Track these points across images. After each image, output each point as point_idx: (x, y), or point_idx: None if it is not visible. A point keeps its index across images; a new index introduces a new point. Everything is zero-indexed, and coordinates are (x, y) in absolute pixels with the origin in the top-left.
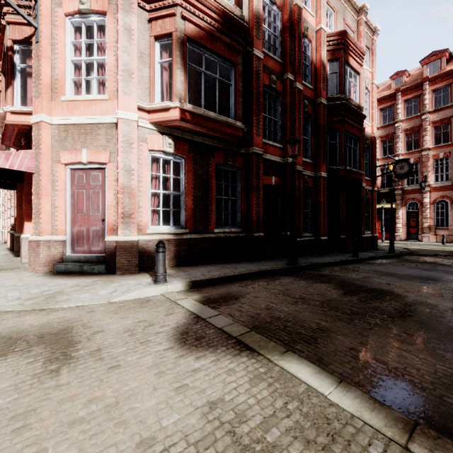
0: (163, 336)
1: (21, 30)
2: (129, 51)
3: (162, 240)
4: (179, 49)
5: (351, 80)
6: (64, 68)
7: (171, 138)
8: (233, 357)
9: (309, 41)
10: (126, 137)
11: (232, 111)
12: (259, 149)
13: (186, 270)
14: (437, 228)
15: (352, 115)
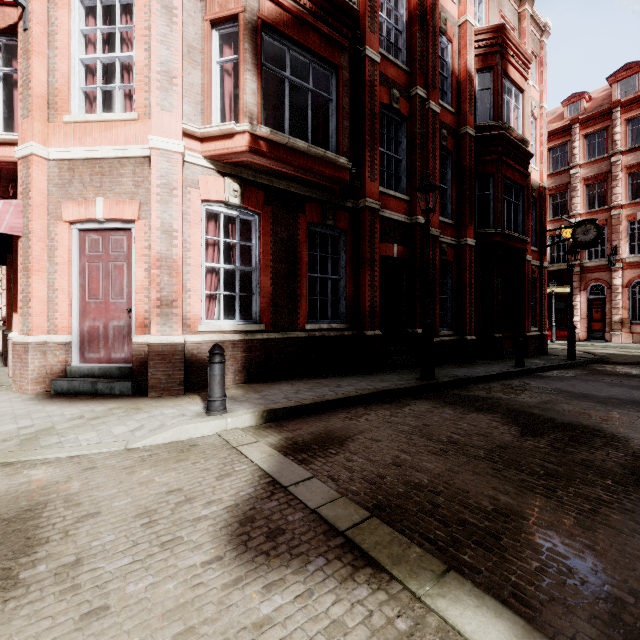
0: (206, 528)
1: (3, 14)
2: (170, 41)
3: (223, 342)
4: (249, 40)
5: (511, 100)
6: (67, 71)
7: (237, 182)
8: (339, 587)
9: (449, 40)
10: (164, 179)
11: (333, 141)
12: (374, 202)
13: (260, 390)
14: (634, 323)
15: (512, 152)
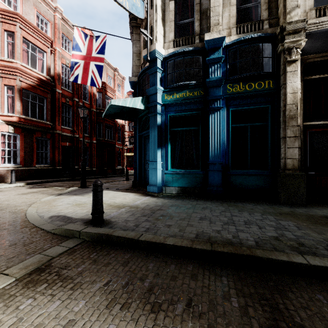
0: (24, 188)
1: None
2: None
3: (8, 170)
4: (18, 93)
5: (109, 101)
6: None
7: (13, 126)
8: (43, 188)
9: None
10: None
11: (45, 116)
12: (59, 131)
13: (22, 181)
14: None
15: None
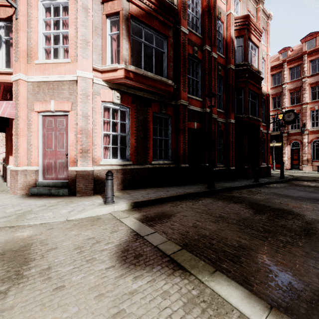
0: (106, 254)
1: (5, 11)
2: (86, 25)
3: (112, 169)
4: (124, 24)
5: (252, 51)
6: (37, 38)
7: (119, 92)
8: (167, 277)
9: (222, 22)
10: (84, 91)
11: (165, 72)
12: (185, 102)
13: (130, 193)
14: (313, 161)
15: (253, 77)
